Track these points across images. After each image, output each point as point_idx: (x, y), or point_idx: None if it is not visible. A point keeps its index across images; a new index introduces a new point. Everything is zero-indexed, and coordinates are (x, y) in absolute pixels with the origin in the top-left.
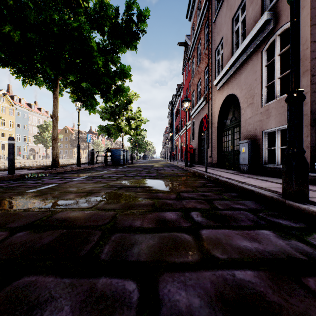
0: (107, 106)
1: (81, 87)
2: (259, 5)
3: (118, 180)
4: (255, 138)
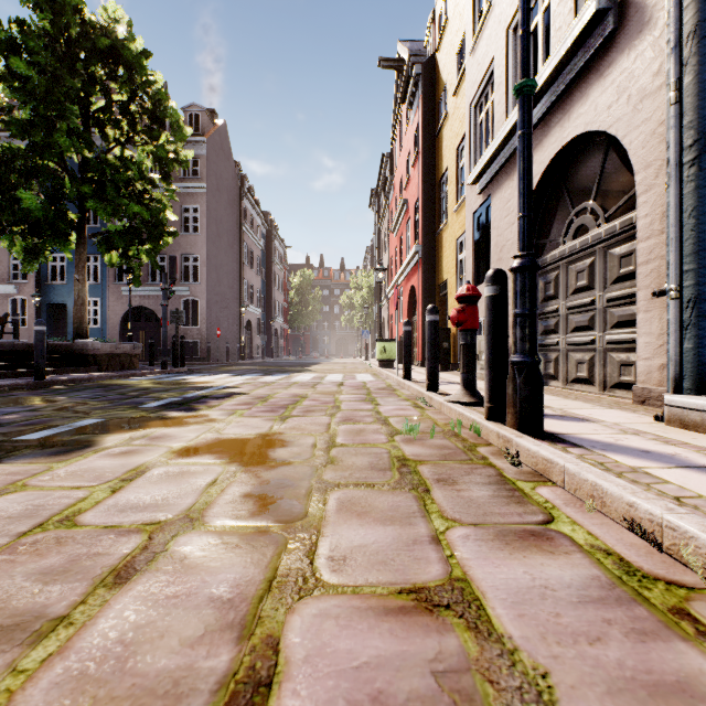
0: None
1: None
2: (8, 273)
3: None
4: None
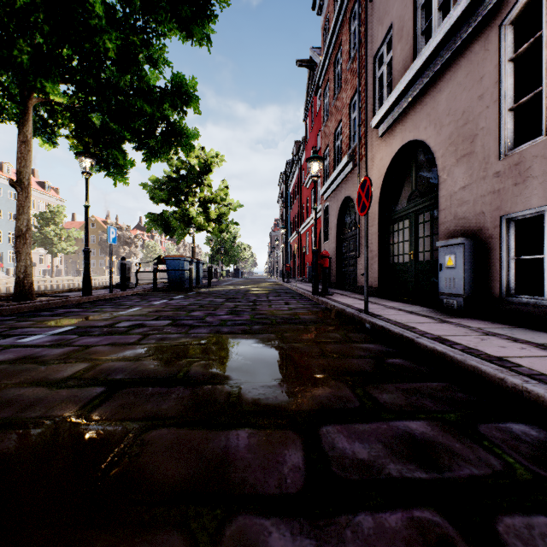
0: (163, 177)
1: (90, 125)
2: None
3: (139, 345)
4: (479, 233)
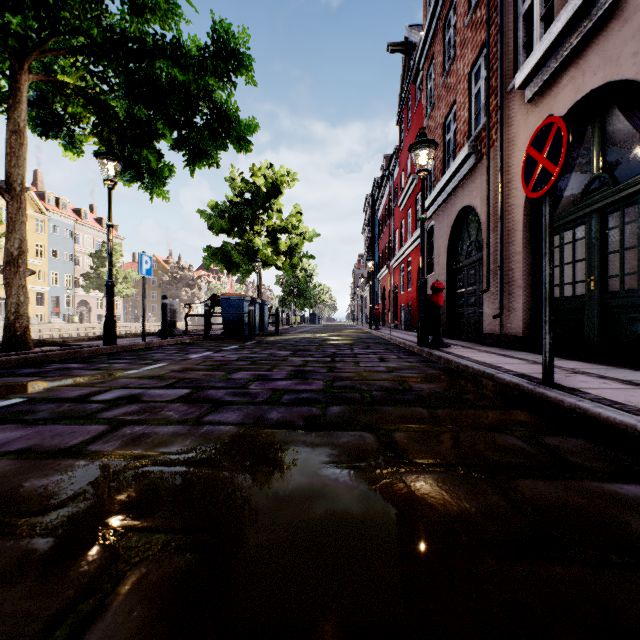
0: (225, 202)
1: (112, 115)
2: None
3: (71, 459)
4: None
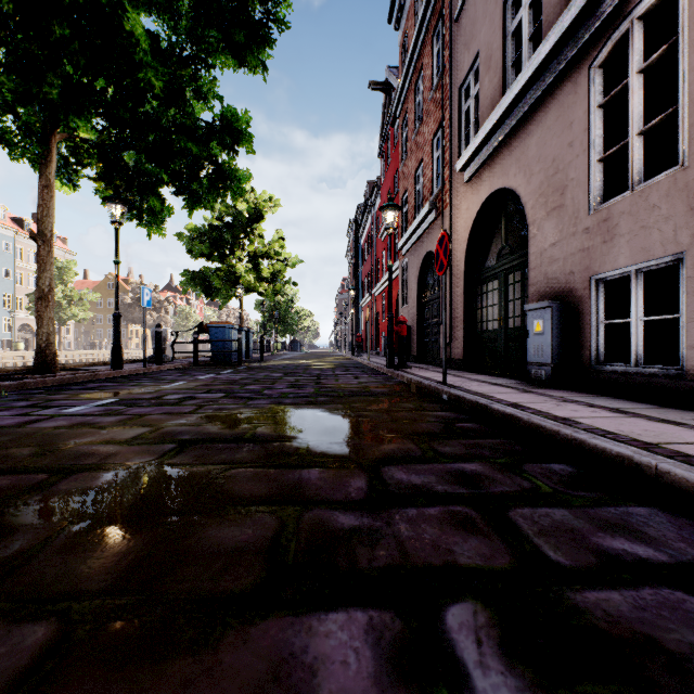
0: (204, 225)
1: (122, 165)
2: None
3: (197, 414)
4: (569, 295)
